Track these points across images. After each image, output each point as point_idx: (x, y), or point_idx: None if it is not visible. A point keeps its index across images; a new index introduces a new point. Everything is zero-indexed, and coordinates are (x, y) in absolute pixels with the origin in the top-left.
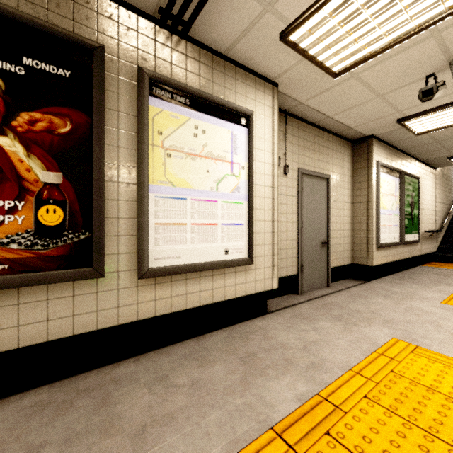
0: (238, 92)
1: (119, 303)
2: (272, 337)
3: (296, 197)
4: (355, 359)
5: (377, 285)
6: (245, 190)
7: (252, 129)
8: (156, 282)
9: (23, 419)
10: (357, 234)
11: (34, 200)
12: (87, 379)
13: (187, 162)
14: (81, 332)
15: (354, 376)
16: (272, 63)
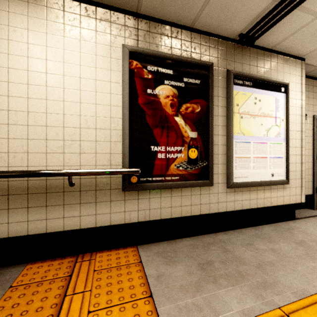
0: (279, 70)
1: (218, 200)
2: (311, 234)
3: (311, 137)
4: None
5: None
6: (283, 134)
7: (288, 93)
8: (235, 190)
9: (191, 249)
10: None
11: (187, 146)
12: (206, 238)
13: (250, 120)
14: (203, 213)
15: None
16: (306, 46)
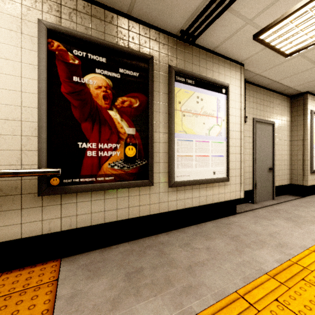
0: (220, 72)
1: (159, 200)
2: (246, 228)
3: (251, 138)
4: (309, 244)
5: (312, 200)
6: (224, 134)
7: (229, 95)
8: (177, 189)
9: (124, 256)
10: (295, 163)
11: (123, 143)
12: (145, 241)
13: (193, 118)
14: (143, 215)
15: (312, 253)
16: (243, 52)
